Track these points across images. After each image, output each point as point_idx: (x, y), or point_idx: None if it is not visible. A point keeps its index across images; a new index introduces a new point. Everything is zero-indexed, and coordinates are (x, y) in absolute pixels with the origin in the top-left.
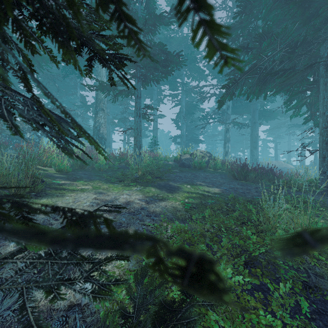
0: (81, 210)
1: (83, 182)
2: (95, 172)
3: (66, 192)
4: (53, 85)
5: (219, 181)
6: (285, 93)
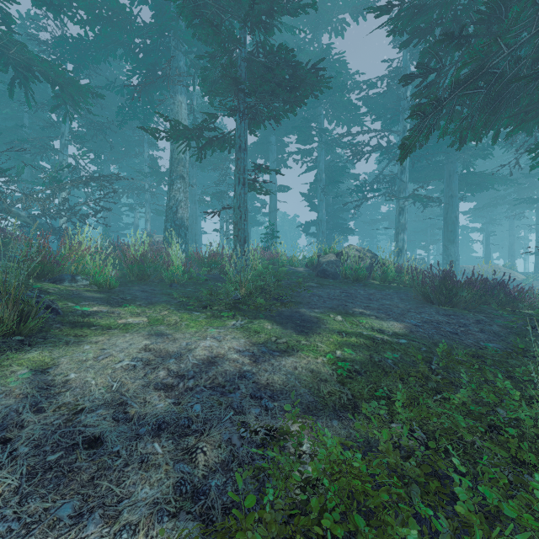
0: (106, 381)
1: (134, 308)
2: (163, 288)
3: (91, 334)
4: (105, 141)
5: (398, 306)
6: (529, 132)
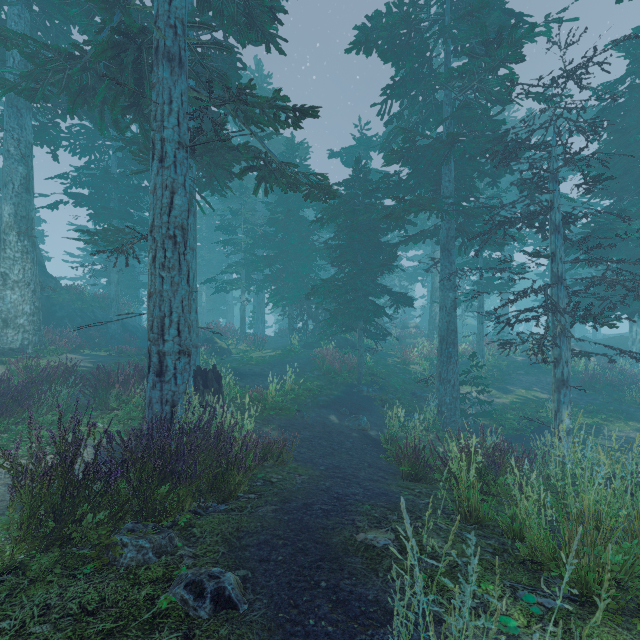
0: None
1: None
2: None
3: None
4: None
5: None
6: None
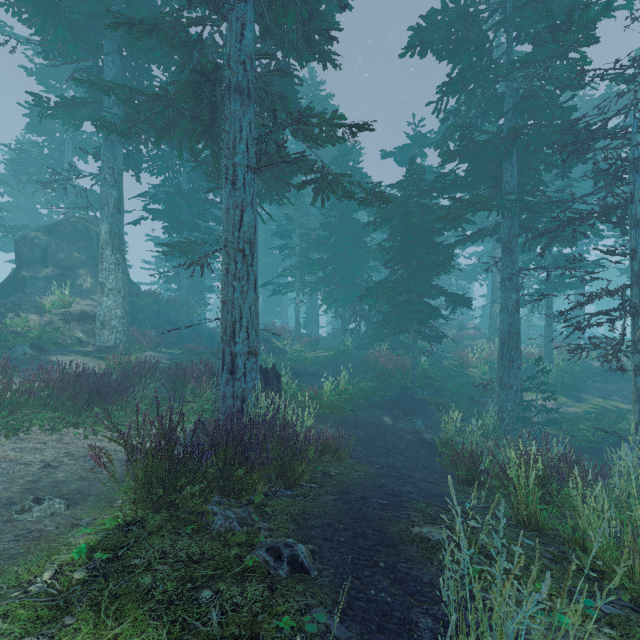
0: None
1: None
2: None
3: None
4: None
5: None
6: None
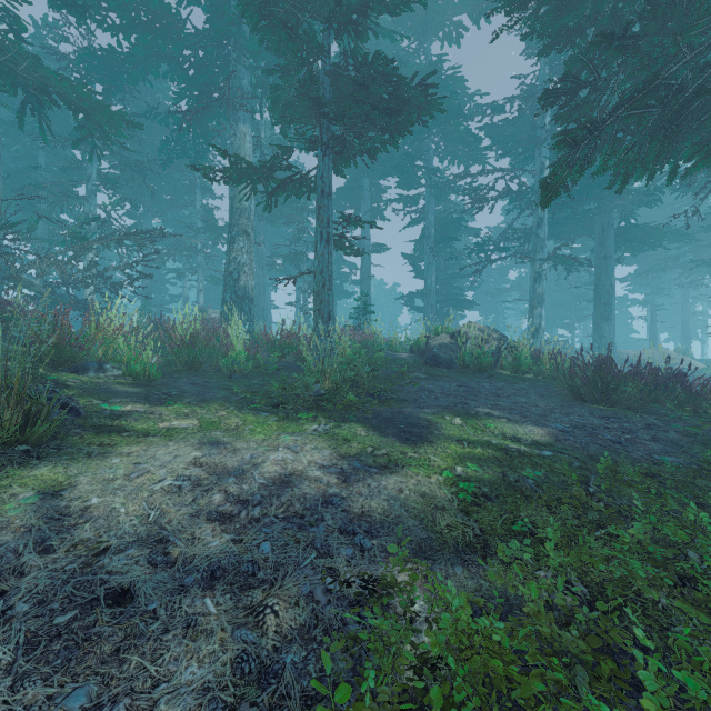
0: (140, 508)
1: (181, 407)
2: (220, 380)
3: (122, 442)
4: (145, 187)
5: (537, 405)
6: None
